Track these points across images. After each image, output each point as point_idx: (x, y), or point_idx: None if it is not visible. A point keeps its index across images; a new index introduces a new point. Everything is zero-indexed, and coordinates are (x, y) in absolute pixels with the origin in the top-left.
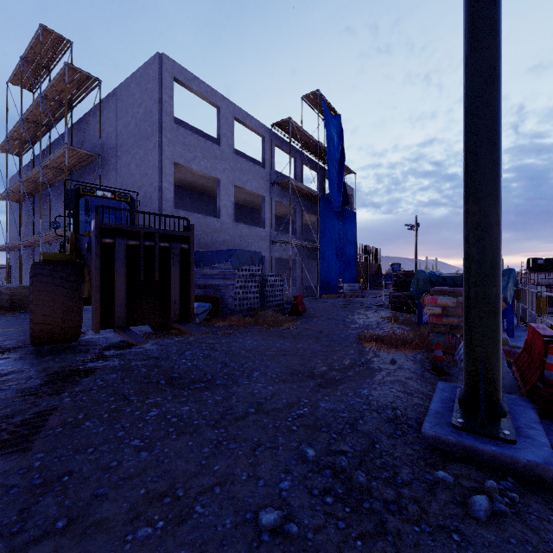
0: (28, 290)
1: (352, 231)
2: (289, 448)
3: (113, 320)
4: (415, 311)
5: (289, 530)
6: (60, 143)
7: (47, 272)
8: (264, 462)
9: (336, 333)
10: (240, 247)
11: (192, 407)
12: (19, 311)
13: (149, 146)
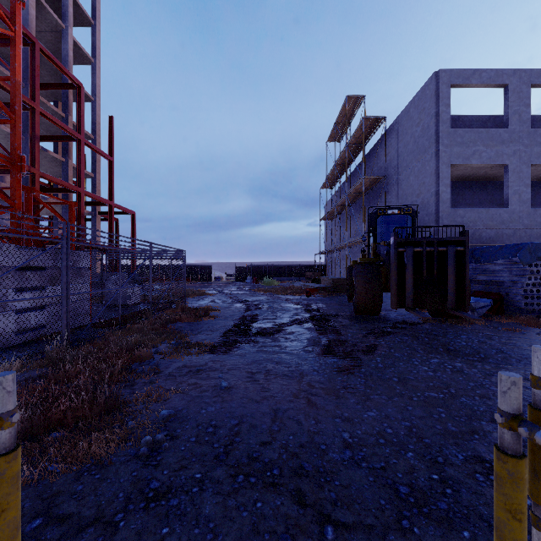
0: (341, 281)
1: None
2: None
3: (404, 303)
4: None
5: None
6: (356, 172)
7: (363, 270)
8: None
9: None
10: (540, 237)
11: (463, 365)
12: (337, 294)
13: (426, 157)
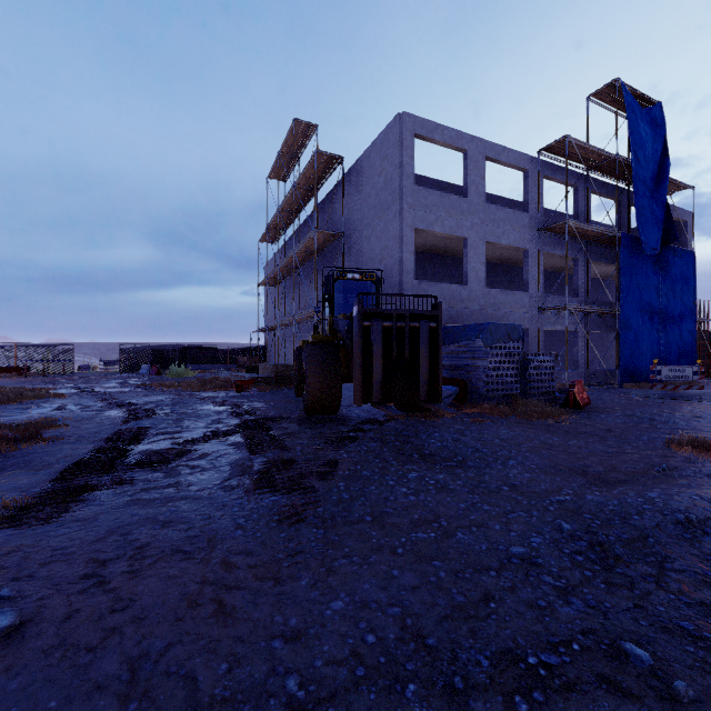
0: (287, 368)
1: (686, 282)
2: (543, 520)
3: (371, 396)
4: None
5: (535, 561)
6: (307, 225)
7: (316, 352)
8: (517, 523)
9: (634, 434)
10: (493, 319)
11: (446, 476)
12: (281, 387)
13: (390, 216)
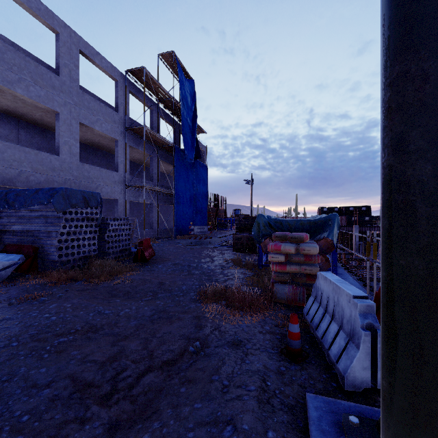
0: None
1: (204, 181)
2: None
3: None
4: (254, 251)
5: None
6: None
7: None
8: None
9: (177, 285)
10: (87, 189)
11: None
12: None
13: None
